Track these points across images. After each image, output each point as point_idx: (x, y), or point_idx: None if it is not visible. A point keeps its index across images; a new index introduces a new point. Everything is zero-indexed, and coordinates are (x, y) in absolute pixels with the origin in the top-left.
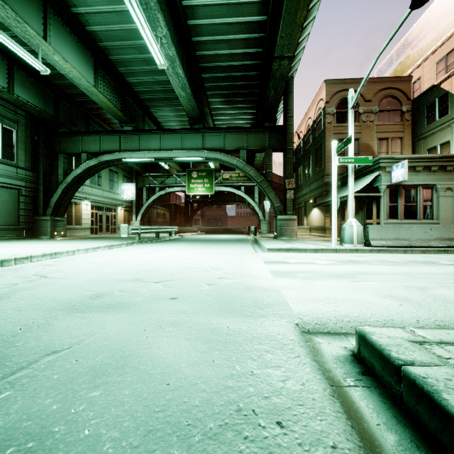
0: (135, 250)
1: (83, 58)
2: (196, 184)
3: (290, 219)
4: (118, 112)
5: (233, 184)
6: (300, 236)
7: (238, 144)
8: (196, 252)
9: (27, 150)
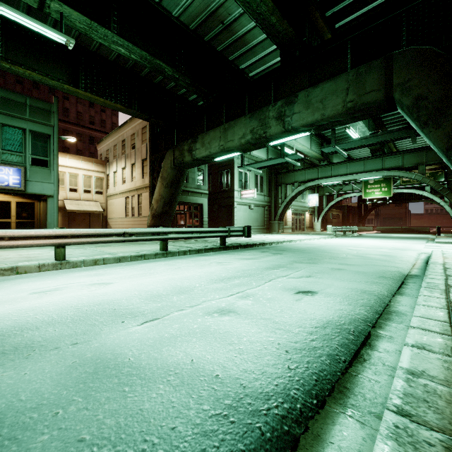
0: (343, 240)
1: (306, 137)
2: (373, 189)
3: None
4: (320, 157)
5: (415, 185)
6: None
7: (417, 161)
8: (381, 242)
9: (267, 185)
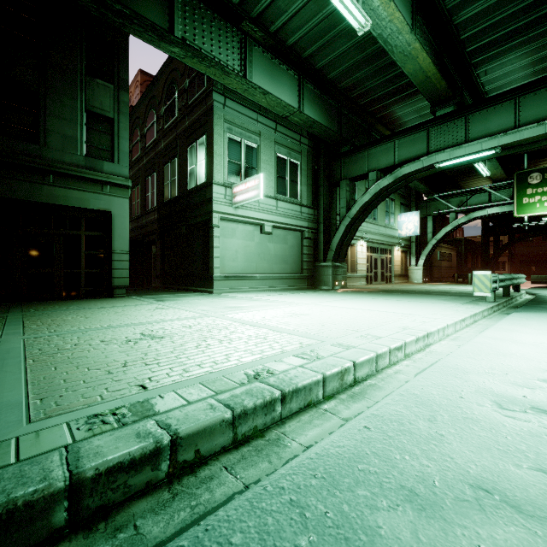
0: None
1: (400, 1)
2: (539, 195)
3: None
4: (437, 83)
5: None
6: None
7: None
8: None
9: (308, 184)
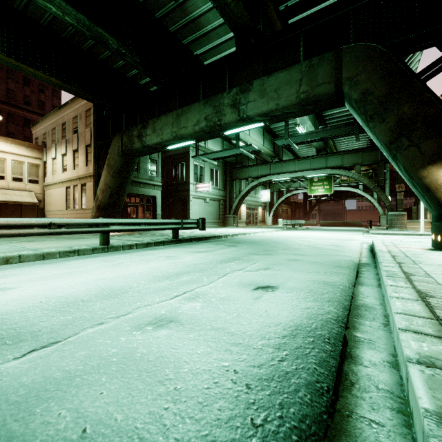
0: (293, 232)
1: (259, 134)
2: (317, 186)
3: (400, 215)
4: (272, 154)
5: (351, 184)
6: (416, 228)
7: (354, 161)
8: (326, 233)
9: (222, 179)
